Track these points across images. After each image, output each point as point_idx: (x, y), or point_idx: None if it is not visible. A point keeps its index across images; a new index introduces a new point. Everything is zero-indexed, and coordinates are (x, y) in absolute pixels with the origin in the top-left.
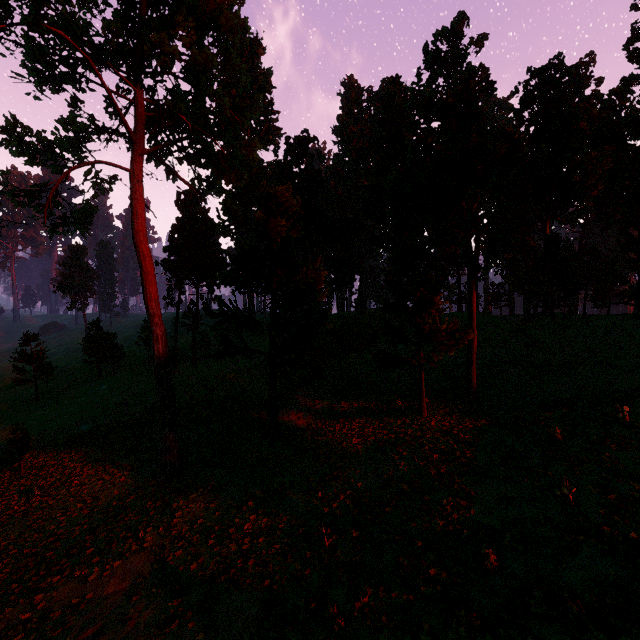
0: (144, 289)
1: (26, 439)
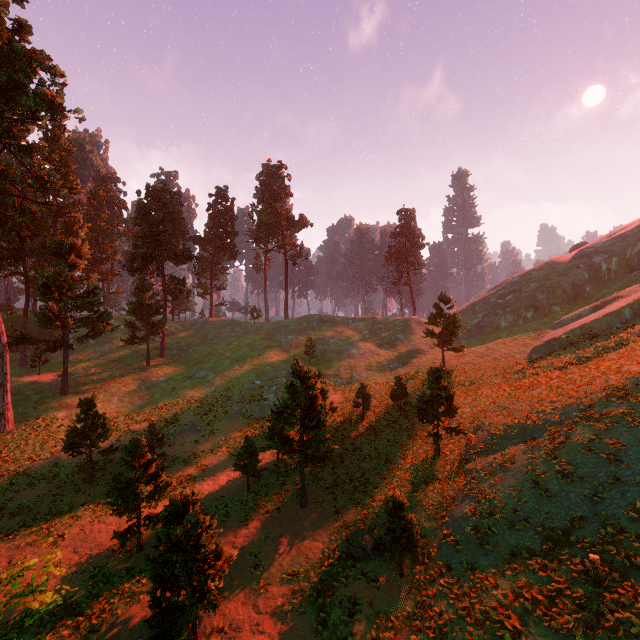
0: None
1: None
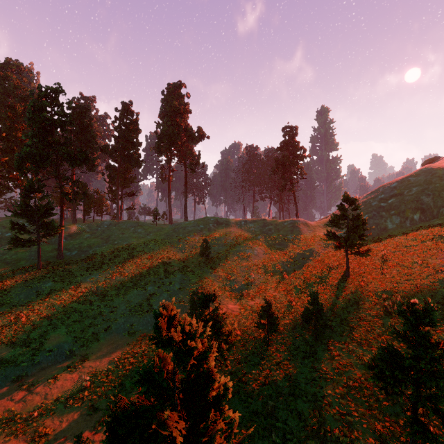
0: None
1: None
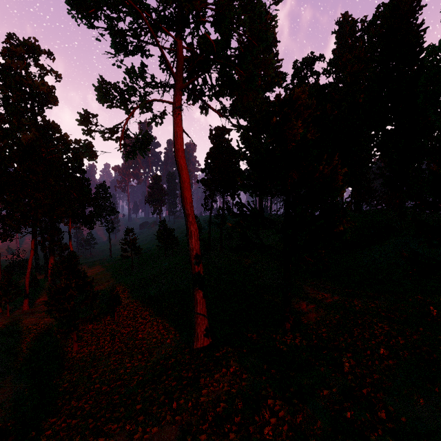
0: (182, 194)
1: (117, 298)
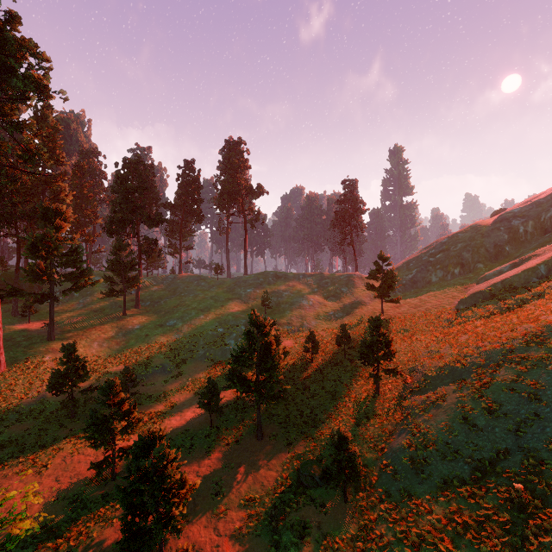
0: None
1: None
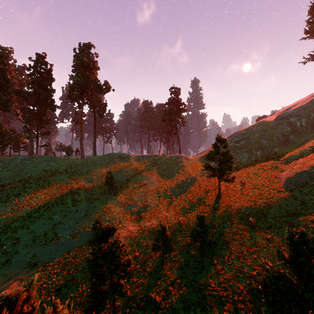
0: None
1: None
